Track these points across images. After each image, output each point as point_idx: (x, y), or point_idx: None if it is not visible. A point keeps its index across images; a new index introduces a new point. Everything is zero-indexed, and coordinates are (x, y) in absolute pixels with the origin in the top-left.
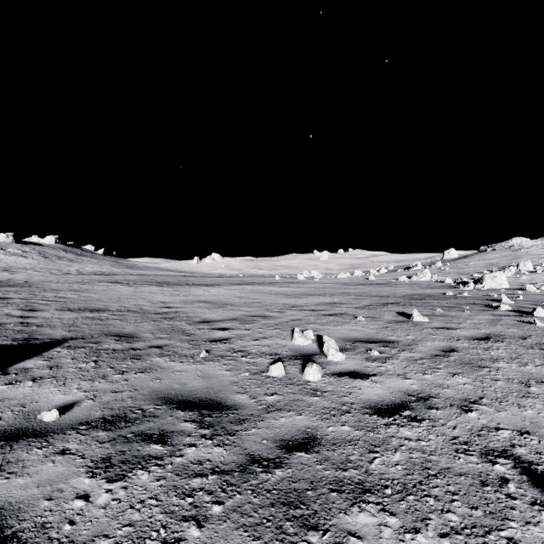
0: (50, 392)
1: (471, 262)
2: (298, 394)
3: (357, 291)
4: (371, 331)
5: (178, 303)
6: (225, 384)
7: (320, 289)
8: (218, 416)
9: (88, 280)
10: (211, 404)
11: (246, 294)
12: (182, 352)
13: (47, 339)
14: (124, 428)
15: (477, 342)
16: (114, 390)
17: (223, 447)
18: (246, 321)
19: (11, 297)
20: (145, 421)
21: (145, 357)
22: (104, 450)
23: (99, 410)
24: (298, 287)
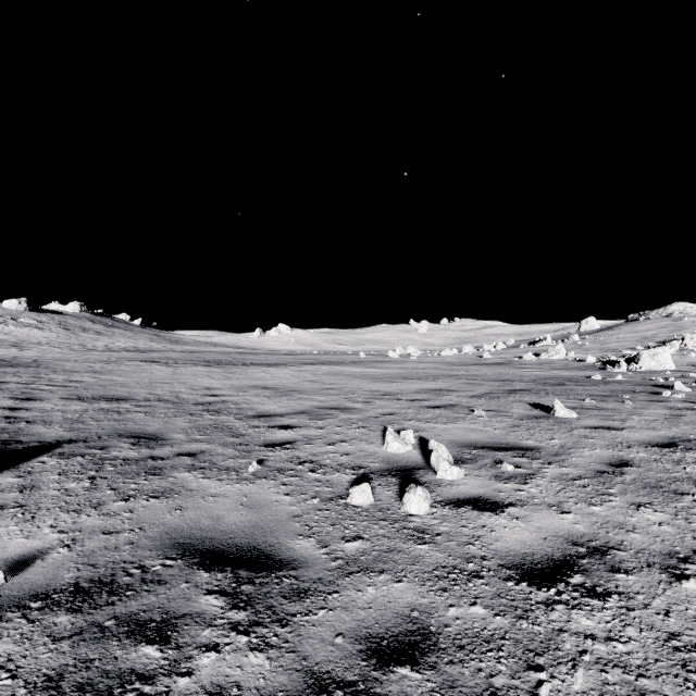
0: (7, 533)
1: (618, 334)
2: (395, 539)
3: (469, 373)
4: (496, 431)
5: (227, 389)
6: (281, 519)
7: (419, 370)
8: (263, 581)
9: (117, 358)
10: (255, 557)
11: (320, 377)
12: (223, 463)
13: (33, 442)
14: (104, 608)
15: (659, 451)
16: (107, 530)
17: (265, 653)
18: (319, 416)
19: (7, 380)
20: (143, 591)
21: (168, 471)
22: (56, 659)
23: (74, 569)
24: (390, 368)
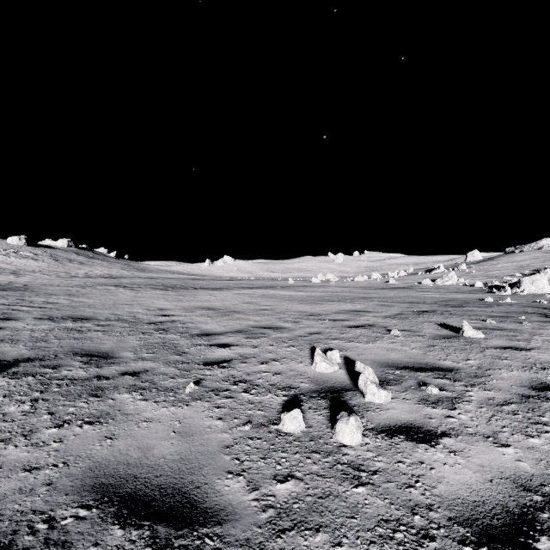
0: None
1: (498, 264)
2: (330, 479)
3: (380, 296)
4: (414, 351)
5: (177, 309)
6: (212, 450)
7: (338, 293)
8: (183, 544)
9: (92, 283)
10: (178, 504)
11: (256, 299)
12: (163, 383)
13: None
14: None
15: None
16: (29, 465)
17: None
18: (254, 335)
19: None
20: None
21: (109, 392)
22: None
23: None
24: (314, 291)
